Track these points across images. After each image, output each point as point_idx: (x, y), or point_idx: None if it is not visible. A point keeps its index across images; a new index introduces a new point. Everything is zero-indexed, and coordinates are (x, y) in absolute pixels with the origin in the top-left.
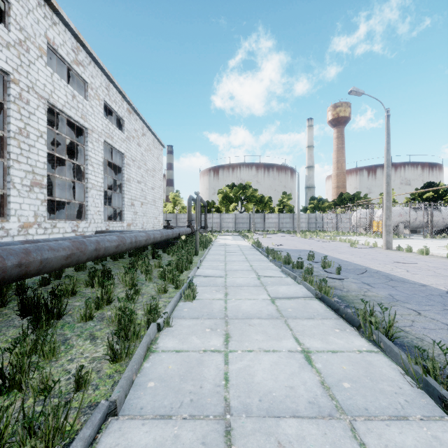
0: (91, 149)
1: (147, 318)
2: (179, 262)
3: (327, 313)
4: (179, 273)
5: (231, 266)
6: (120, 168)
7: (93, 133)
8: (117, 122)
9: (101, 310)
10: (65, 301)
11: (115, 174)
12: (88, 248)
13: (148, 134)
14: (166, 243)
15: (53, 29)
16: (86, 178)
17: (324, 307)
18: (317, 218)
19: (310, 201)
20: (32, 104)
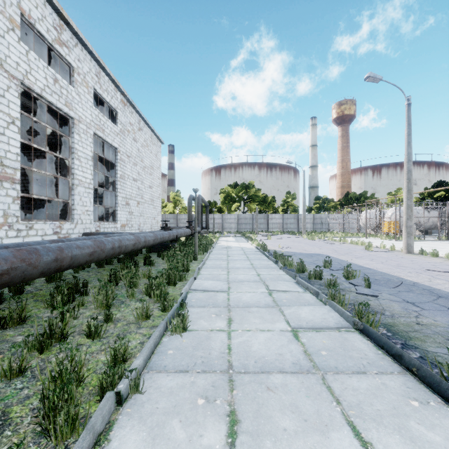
0: (77, 141)
1: (100, 383)
2: (173, 270)
3: (382, 361)
4: (171, 285)
5: (235, 275)
6: (113, 164)
7: (80, 123)
8: (110, 115)
9: (46, 352)
10: (5, 333)
11: (108, 171)
12: (42, 259)
13: (145, 129)
14: (163, 246)
15: (29, 0)
16: (72, 173)
17: (372, 347)
18: (322, 218)
19: (315, 201)
20: (0, 84)
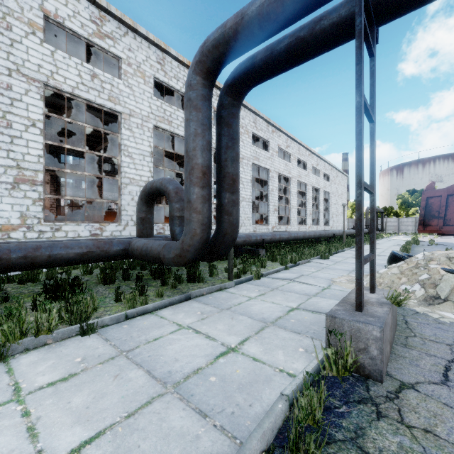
0: (320, 196)
1: None
2: None
3: None
4: None
5: (386, 243)
6: (326, 199)
7: (320, 189)
8: (325, 176)
9: None
10: None
11: (324, 202)
12: (340, 232)
13: (339, 174)
14: (354, 236)
15: (313, 160)
16: (318, 208)
17: None
18: None
19: None
20: (309, 189)
